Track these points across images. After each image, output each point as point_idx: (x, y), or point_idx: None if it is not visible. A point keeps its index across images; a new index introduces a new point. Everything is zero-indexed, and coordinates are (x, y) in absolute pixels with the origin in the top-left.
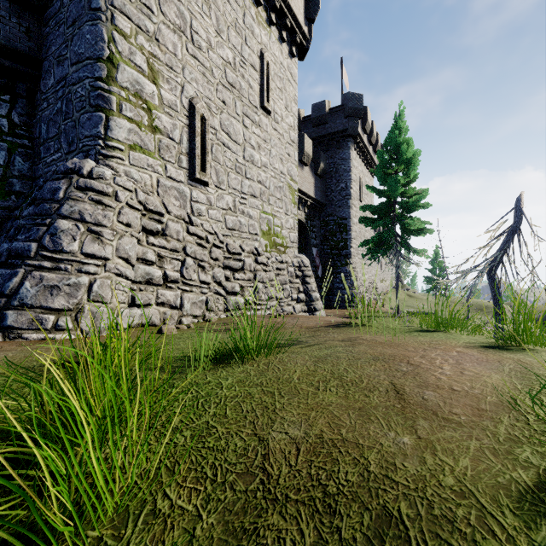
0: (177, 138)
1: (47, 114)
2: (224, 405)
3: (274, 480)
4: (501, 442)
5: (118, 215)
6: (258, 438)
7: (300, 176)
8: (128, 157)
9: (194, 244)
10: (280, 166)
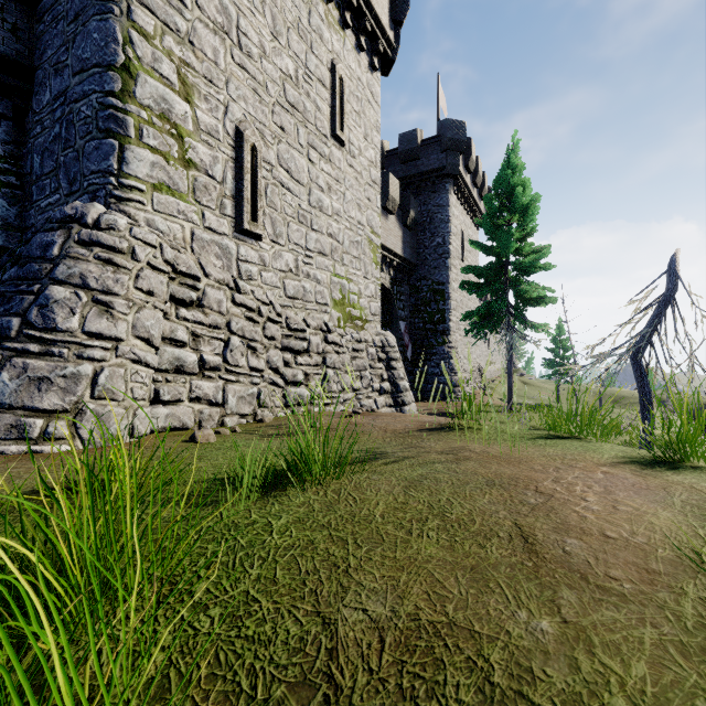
0: (218, 176)
1: (41, 142)
2: (274, 562)
3: (345, 697)
4: (690, 630)
5: (135, 279)
6: (321, 619)
7: (384, 227)
8: (151, 200)
9: (242, 318)
10: (357, 215)
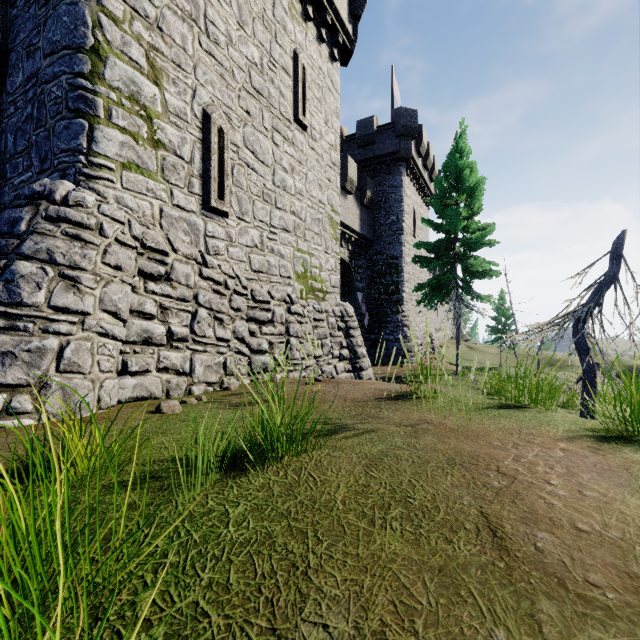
0: (186, 156)
1: (14, 122)
2: (228, 562)
3: None
4: None
5: (103, 254)
6: (277, 638)
7: (343, 206)
8: (120, 178)
9: (209, 291)
10: (318, 194)
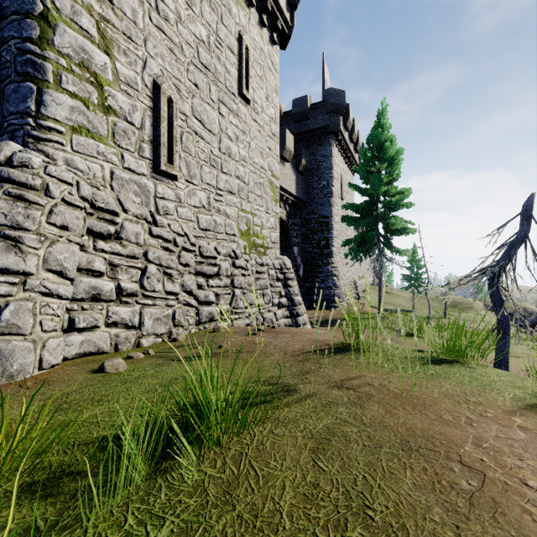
0: (137, 122)
1: None
2: None
3: None
4: None
5: (48, 215)
6: None
7: (281, 172)
8: (70, 141)
9: (159, 248)
10: (260, 161)
